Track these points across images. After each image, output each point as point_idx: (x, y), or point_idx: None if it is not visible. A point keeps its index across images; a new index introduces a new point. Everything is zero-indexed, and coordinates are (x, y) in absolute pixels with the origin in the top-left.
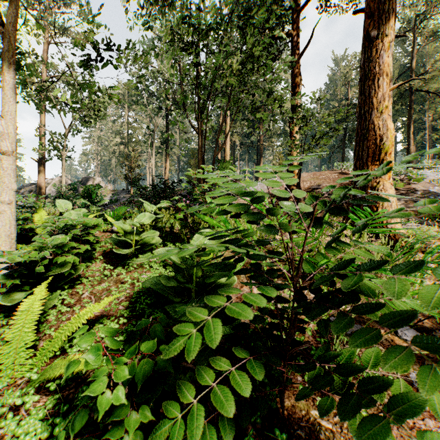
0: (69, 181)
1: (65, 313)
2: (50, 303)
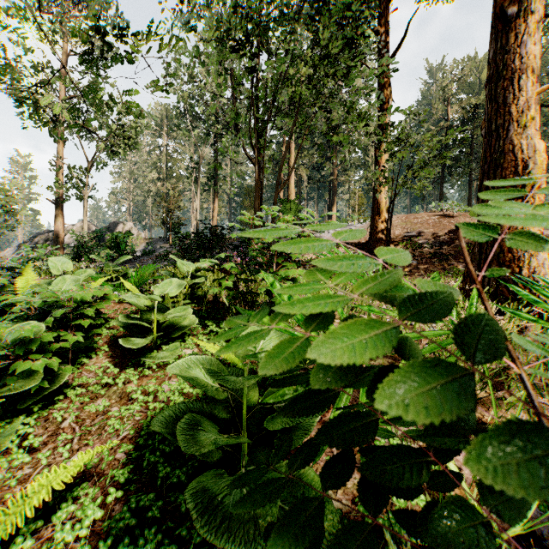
0: (94, 227)
1: (24, 465)
2: None
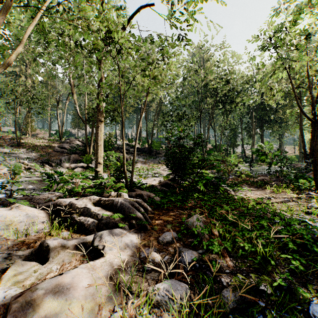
0: None
1: None
2: None
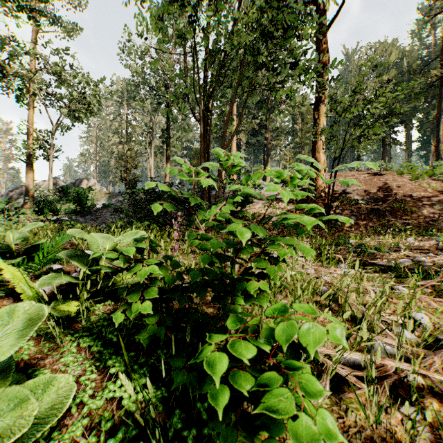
0: (63, 183)
1: None
2: None
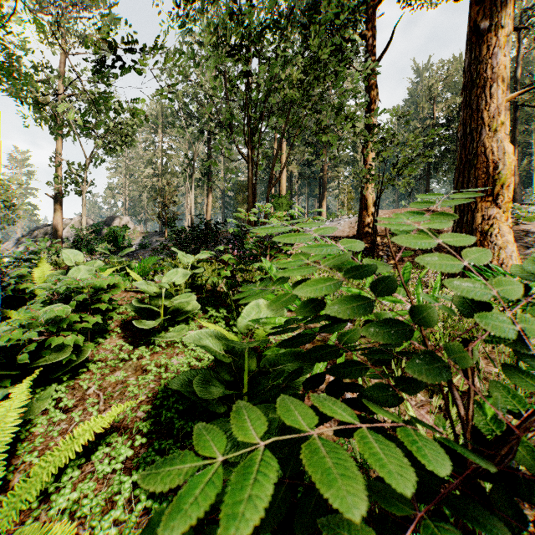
0: (91, 221)
1: (60, 422)
2: (39, 406)
